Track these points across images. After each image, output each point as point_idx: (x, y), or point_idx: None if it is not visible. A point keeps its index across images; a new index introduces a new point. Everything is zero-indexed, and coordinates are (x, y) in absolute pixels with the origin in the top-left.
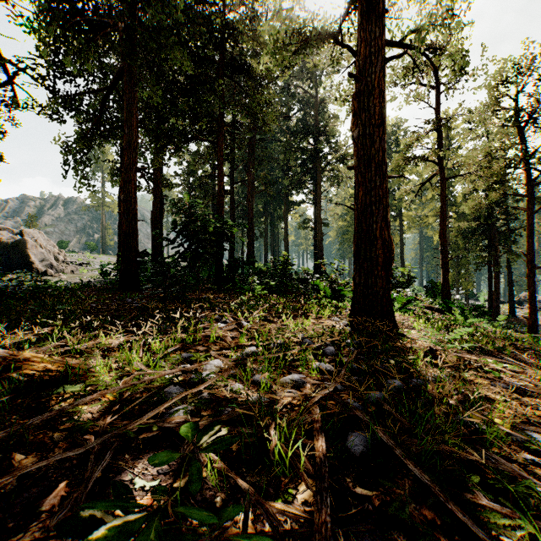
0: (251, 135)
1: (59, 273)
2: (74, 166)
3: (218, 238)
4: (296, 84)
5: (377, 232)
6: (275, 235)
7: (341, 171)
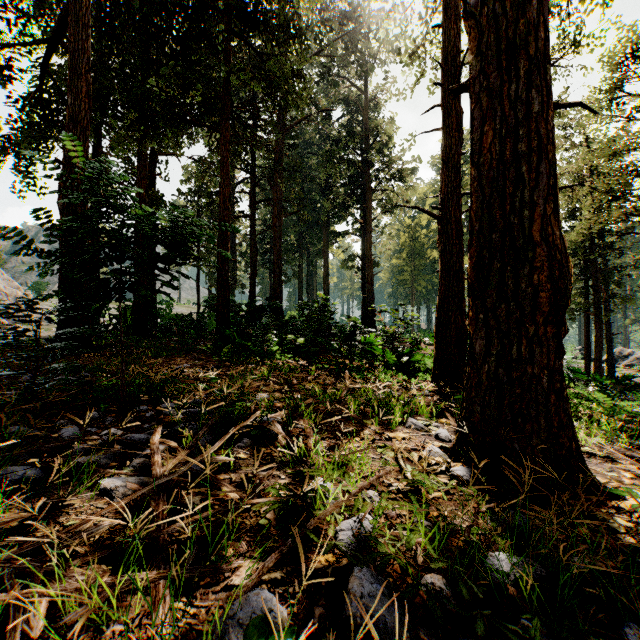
0: (278, 137)
1: (17, 324)
2: (20, 171)
3: (221, 273)
4: (338, 70)
5: (534, 229)
6: (312, 276)
7: (397, 192)
